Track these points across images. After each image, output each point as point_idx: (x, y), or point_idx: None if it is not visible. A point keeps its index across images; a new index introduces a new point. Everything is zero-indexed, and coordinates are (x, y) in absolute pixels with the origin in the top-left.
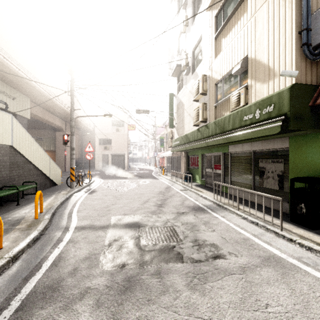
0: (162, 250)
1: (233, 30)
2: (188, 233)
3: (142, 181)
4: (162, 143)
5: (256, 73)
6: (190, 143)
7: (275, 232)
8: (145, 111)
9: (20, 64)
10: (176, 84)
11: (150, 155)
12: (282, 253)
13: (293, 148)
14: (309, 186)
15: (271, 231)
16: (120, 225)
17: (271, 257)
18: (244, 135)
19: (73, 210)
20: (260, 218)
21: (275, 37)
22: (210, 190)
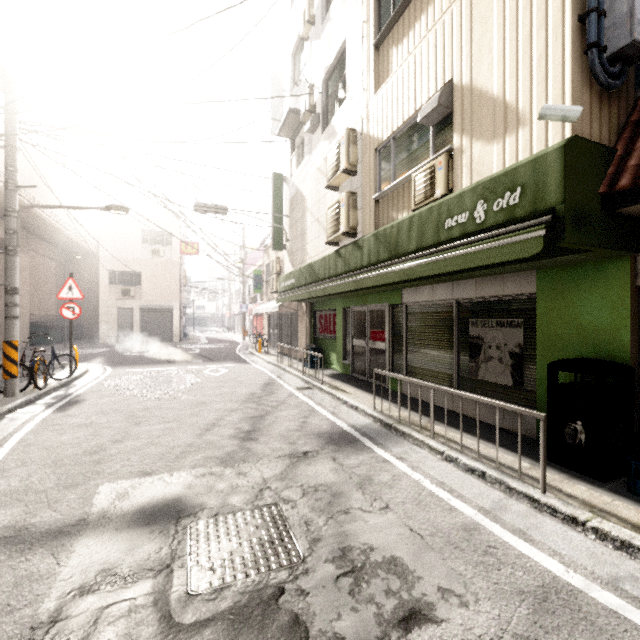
0: (241, 613)
1: (417, 27)
2: (322, 526)
3: (211, 368)
4: (259, 284)
5: (474, 120)
6: (320, 282)
7: (531, 499)
8: (218, 208)
9: None
10: (289, 154)
11: (233, 309)
12: (570, 570)
13: (547, 294)
14: (583, 379)
15: (521, 496)
16: (119, 516)
17: (549, 589)
18: (449, 261)
19: None
20: (485, 458)
21: (521, 32)
22: (363, 386)
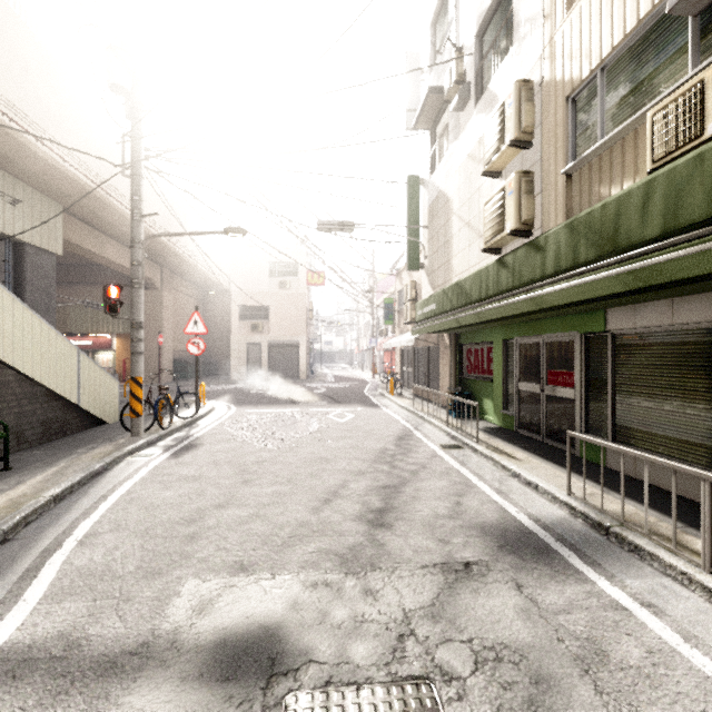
0: None
1: None
2: None
3: (336, 412)
4: (390, 314)
5: None
6: (473, 305)
7: None
8: (343, 224)
9: (14, 105)
10: (428, 149)
11: (362, 344)
12: None
13: None
14: None
15: None
16: (191, 649)
17: None
18: None
19: (72, 533)
20: None
21: None
22: (538, 450)
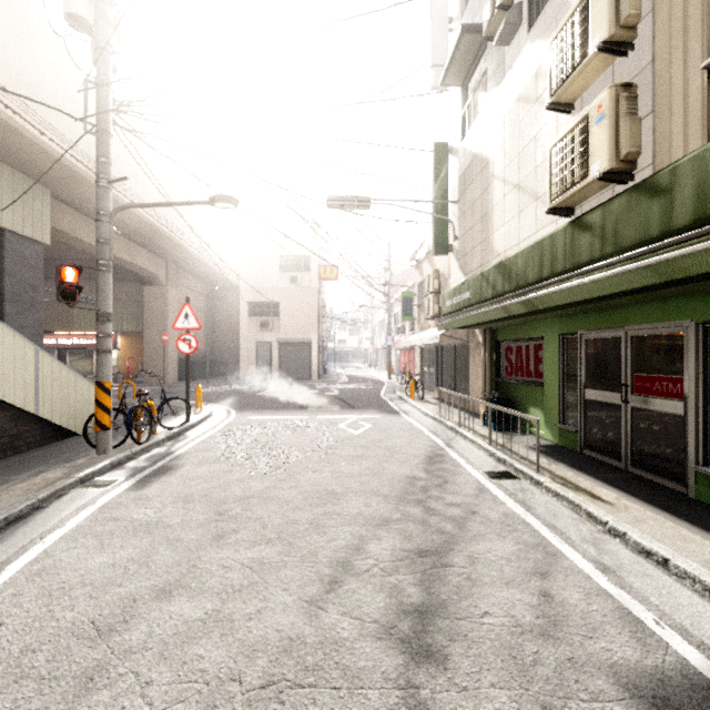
0: None
1: None
2: None
3: (349, 420)
4: (409, 309)
5: None
6: (530, 287)
7: None
8: (358, 200)
9: None
10: (458, 109)
11: (376, 343)
12: None
13: None
14: None
15: None
16: None
17: None
18: None
19: None
20: None
21: None
22: (627, 484)
